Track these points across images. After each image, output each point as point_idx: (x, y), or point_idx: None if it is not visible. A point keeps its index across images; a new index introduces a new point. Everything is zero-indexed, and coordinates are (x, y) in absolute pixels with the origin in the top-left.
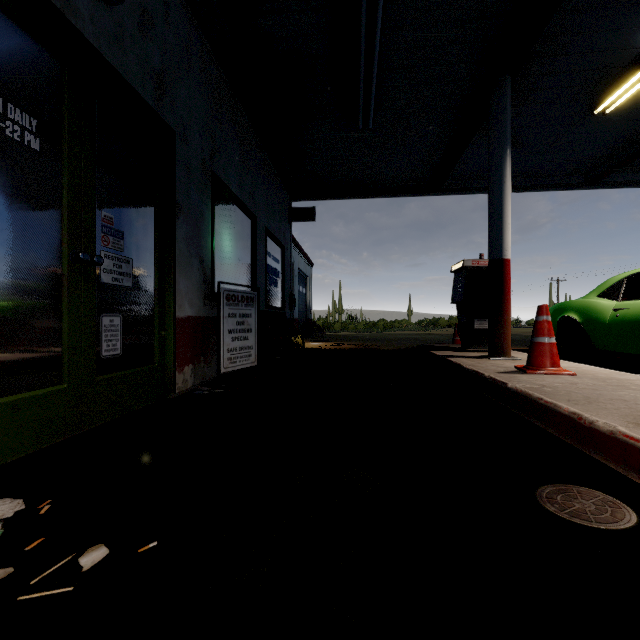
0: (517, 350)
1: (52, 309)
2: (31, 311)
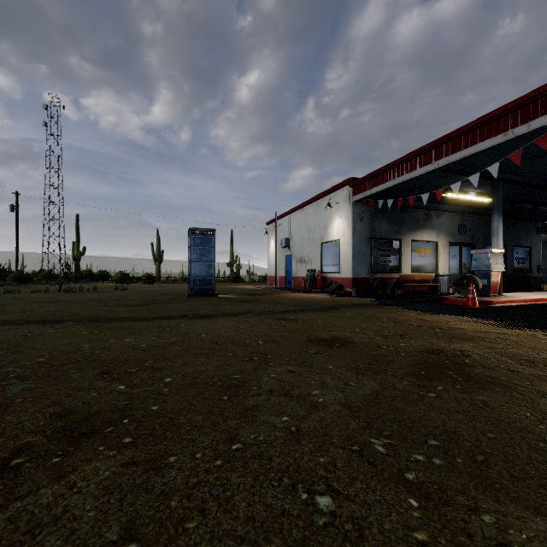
0: None
1: (457, 276)
2: (456, 277)
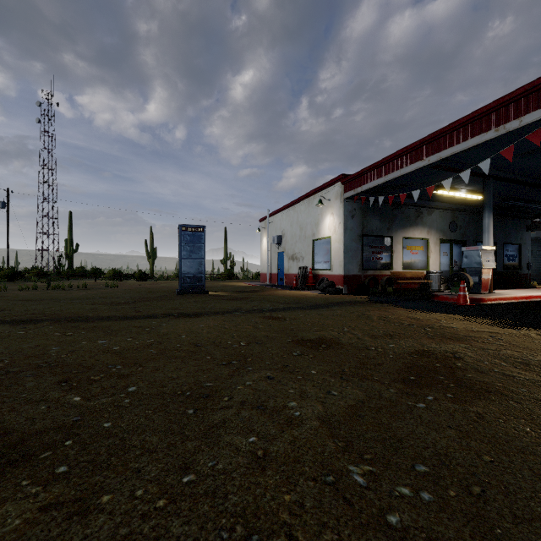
0: None
1: (448, 273)
2: (447, 274)
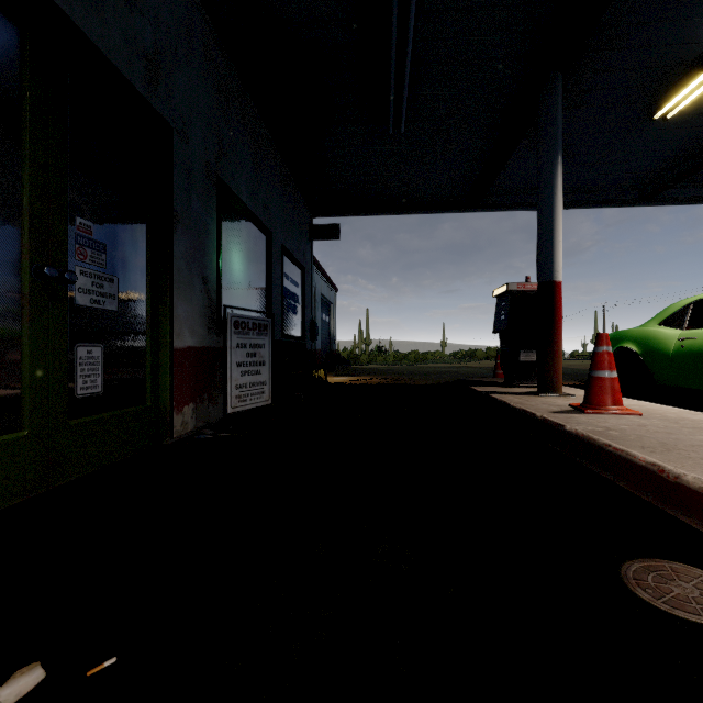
0: (565, 385)
1: (7, 337)
2: None
